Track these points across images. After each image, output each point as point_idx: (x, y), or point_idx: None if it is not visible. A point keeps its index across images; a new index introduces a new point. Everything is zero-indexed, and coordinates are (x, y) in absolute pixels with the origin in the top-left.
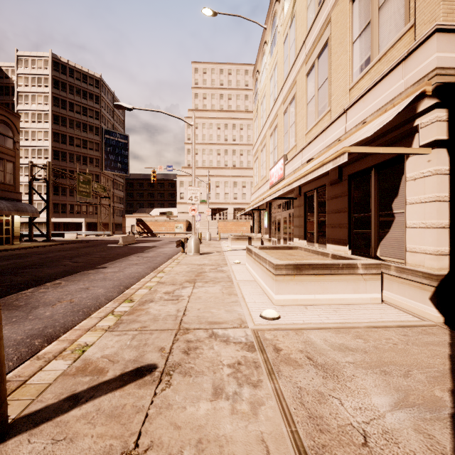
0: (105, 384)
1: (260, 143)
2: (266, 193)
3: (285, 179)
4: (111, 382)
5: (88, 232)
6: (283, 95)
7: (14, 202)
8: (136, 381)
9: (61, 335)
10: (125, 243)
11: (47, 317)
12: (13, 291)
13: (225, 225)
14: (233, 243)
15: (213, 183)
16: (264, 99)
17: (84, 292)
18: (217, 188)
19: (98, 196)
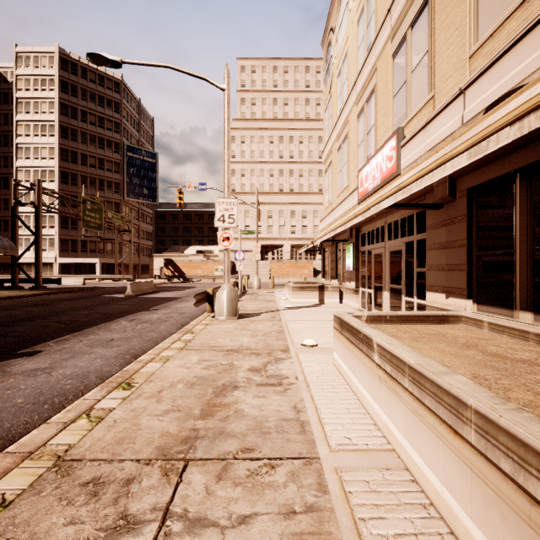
0: None
1: (336, 137)
2: (350, 211)
3: (403, 174)
4: None
5: (102, 276)
6: (391, 22)
7: None
8: None
9: None
10: (136, 293)
11: None
12: None
13: (279, 266)
14: (294, 295)
15: (264, 212)
16: (345, 62)
17: None
18: (269, 219)
19: (115, 229)
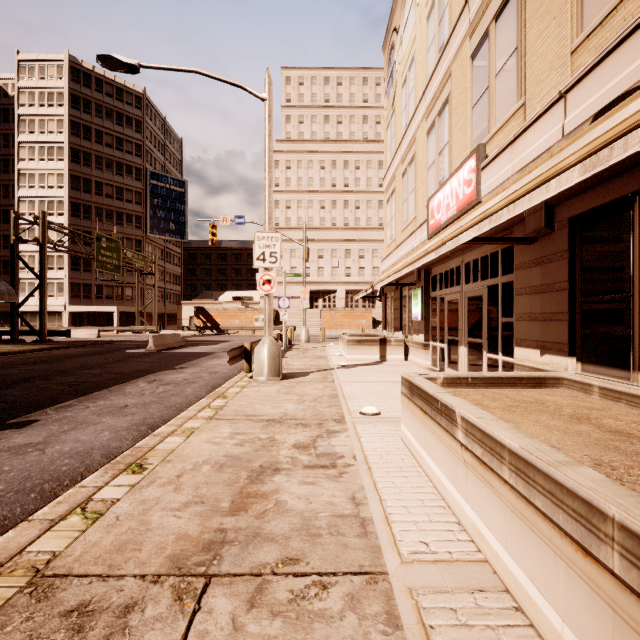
0: None
1: (401, 160)
2: (418, 249)
3: (485, 201)
4: None
5: (121, 328)
6: (470, 15)
7: None
8: None
9: None
10: (159, 347)
11: None
12: None
13: (332, 316)
14: (350, 350)
15: (314, 251)
16: (412, 68)
17: None
18: (319, 260)
19: (136, 272)
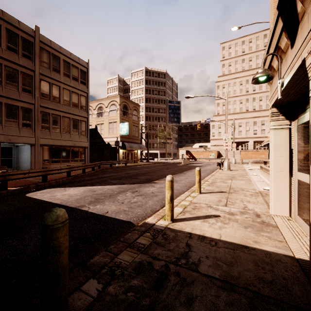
0: (215, 192)
1: None
2: None
3: None
4: (216, 192)
5: (161, 158)
6: None
7: (139, 144)
8: (222, 192)
9: (191, 187)
10: (184, 164)
11: (183, 183)
12: (163, 177)
13: (246, 153)
14: (252, 165)
15: (236, 124)
16: None
17: (187, 179)
18: (239, 127)
19: (166, 138)
